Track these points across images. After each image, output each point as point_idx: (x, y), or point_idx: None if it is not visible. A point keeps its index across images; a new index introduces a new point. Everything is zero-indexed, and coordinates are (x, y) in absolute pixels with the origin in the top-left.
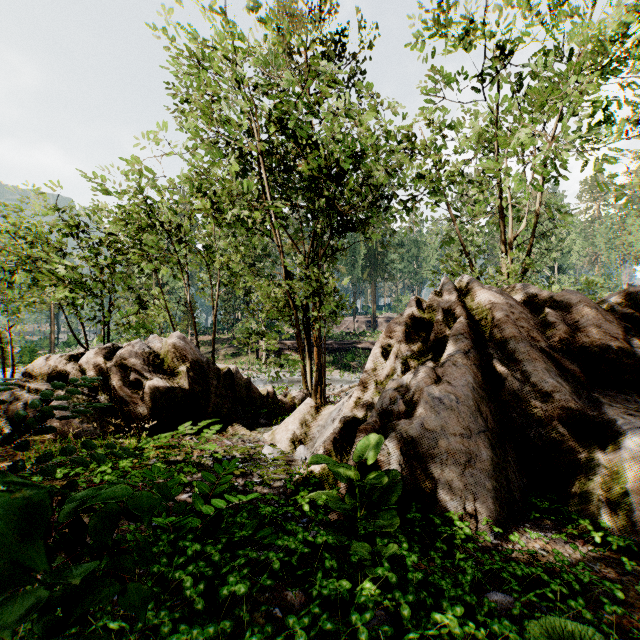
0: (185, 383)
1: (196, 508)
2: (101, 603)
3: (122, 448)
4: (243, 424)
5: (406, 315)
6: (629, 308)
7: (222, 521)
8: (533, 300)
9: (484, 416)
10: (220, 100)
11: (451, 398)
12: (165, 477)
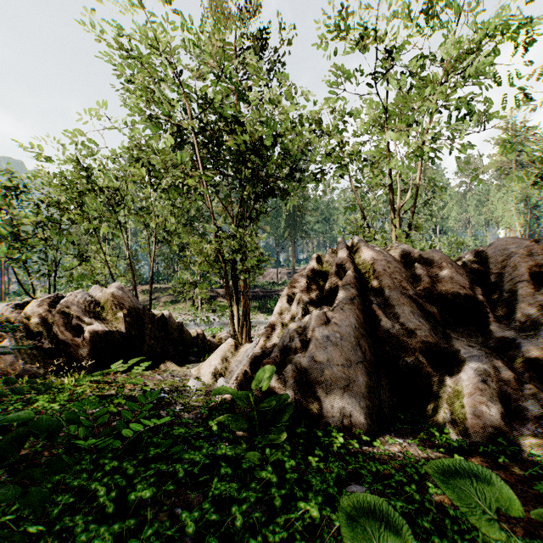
0: (122, 327)
1: (120, 432)
2: (3, 503)
3: (43, 383)
4: (175, 361)
5: (308, 269)
6: (478, 264)
7: (142, 442)
8: (407, 257)
9: (363, 350)
10: (158, 82)
11: (336, 336)
12: (94, 408)
